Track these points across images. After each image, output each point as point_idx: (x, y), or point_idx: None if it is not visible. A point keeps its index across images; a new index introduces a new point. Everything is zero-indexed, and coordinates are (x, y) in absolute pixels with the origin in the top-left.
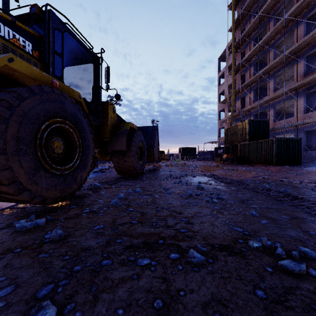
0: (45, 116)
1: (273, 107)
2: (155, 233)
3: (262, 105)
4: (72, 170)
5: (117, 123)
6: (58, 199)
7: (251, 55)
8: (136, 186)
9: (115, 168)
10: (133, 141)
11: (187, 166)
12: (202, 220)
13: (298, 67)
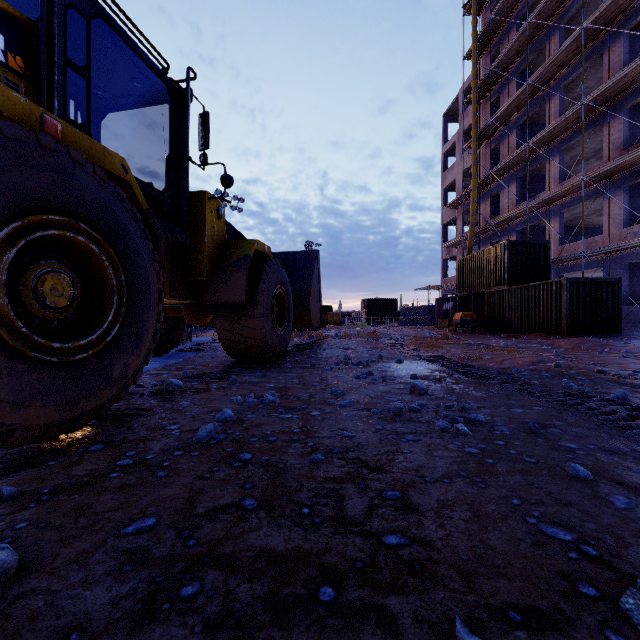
0: (9, 205)
1: (559, 214)
2: (309, 553)
3: (535, 211)
4: (99, 351)
5: (227, 242)
6: (53, 429)
7: (511, 107)
8: (266, 387)
9: (222, 342)
10: (263, 282)
11: (380, 338)
12: (442, 497)
13: (613, 130)
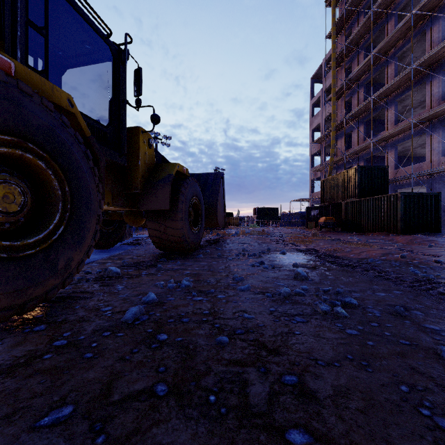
0: None
1: (394, 147)
2: None
3: (377, 145)
4: (46, 248)
5: (156, 165)
6: (3, 313)
7: (360, 71)
8: (184, 273)
9: (152, 239)
10: (182, 194)
11: (267, 235)
12: (336, 383)
13: (433, 87)
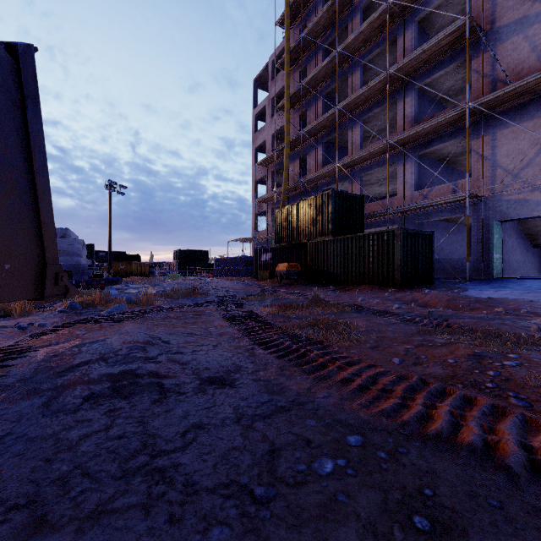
0: None
1: (360, 177)
2: None
3: (345, 170)
4: None
5: None
6: None
7: (320, 74)
8: None
9: None
10: None
11: (205, 297)
12: None
13: (406, 105)
